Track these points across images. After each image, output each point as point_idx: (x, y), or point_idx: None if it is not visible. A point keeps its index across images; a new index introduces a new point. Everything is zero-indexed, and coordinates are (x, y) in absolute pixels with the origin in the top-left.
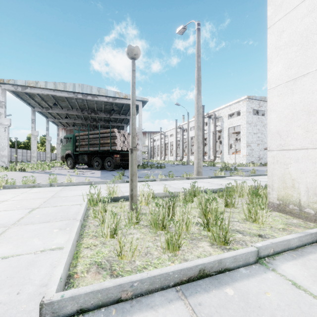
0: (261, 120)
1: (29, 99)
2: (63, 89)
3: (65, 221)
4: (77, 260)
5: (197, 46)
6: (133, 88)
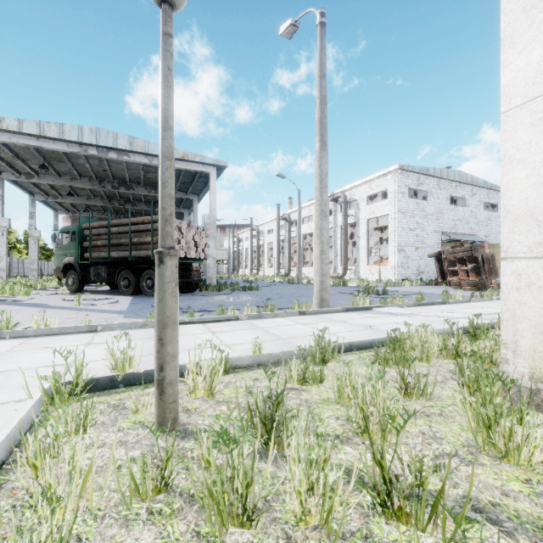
0: (421, 206)
1: None
2: (58, 137)
3: None
4: None
5: (320, 57)
6: (166, 83)
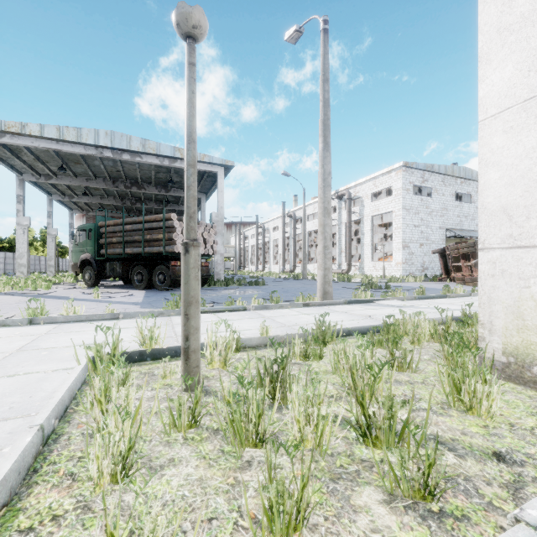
0: (426, 203)
1: (11, 158)
2: (76, 140)
3: (12, 421)
4: None
5: (324, 62)
6: (190, 104)
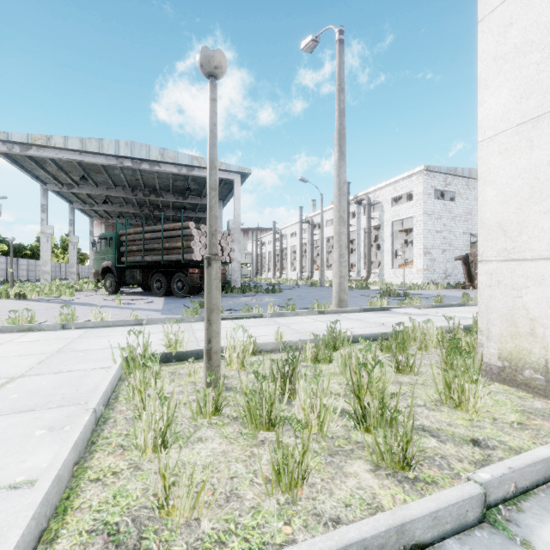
0: (448, 208)
1: (36, 169)
2: (97, 151)
3: (67, 407)
4: (63, 519)
5: (339, 72)
6: (212, 135)
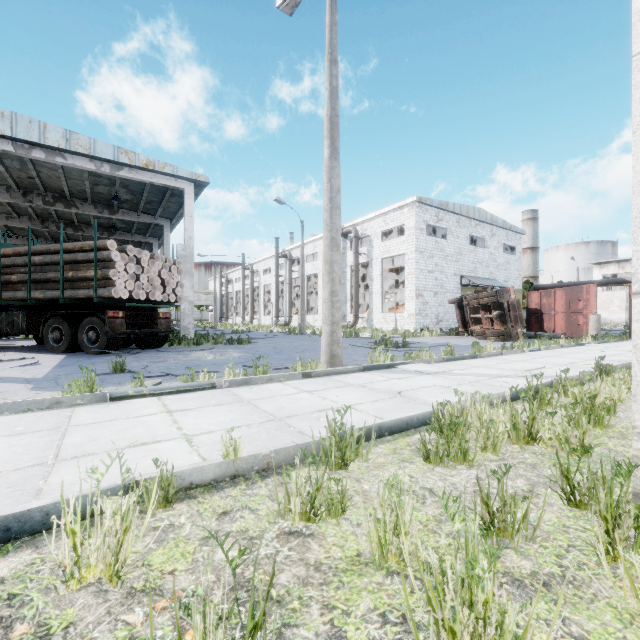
0: (440, 246)
1: None
2: None
3: None
4: None
5: (331, 36)
6: None
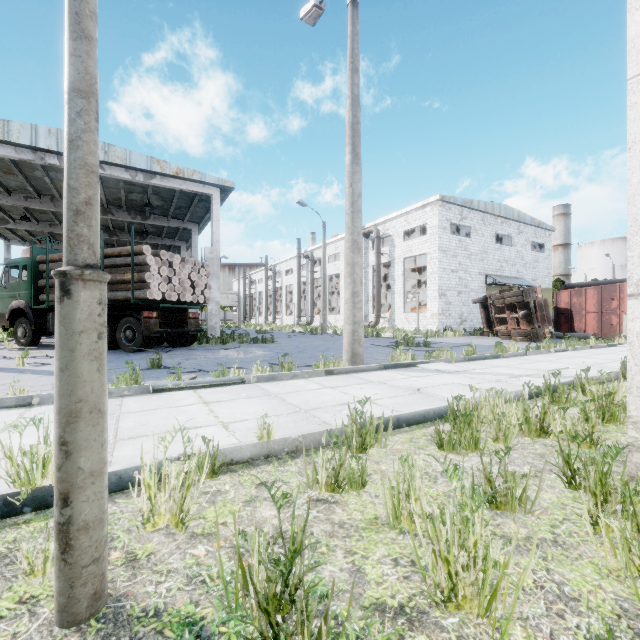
0: (464, 245)
1: None
2: (1, 138)
3: None
4: None
5: (352, 46)
6: None
